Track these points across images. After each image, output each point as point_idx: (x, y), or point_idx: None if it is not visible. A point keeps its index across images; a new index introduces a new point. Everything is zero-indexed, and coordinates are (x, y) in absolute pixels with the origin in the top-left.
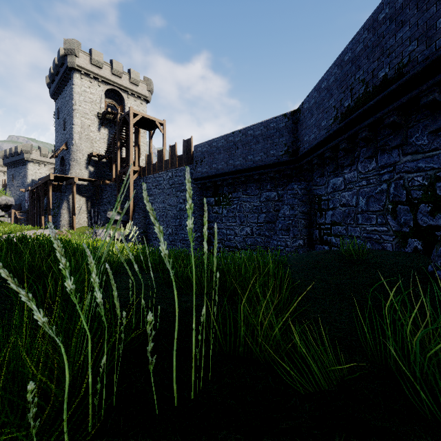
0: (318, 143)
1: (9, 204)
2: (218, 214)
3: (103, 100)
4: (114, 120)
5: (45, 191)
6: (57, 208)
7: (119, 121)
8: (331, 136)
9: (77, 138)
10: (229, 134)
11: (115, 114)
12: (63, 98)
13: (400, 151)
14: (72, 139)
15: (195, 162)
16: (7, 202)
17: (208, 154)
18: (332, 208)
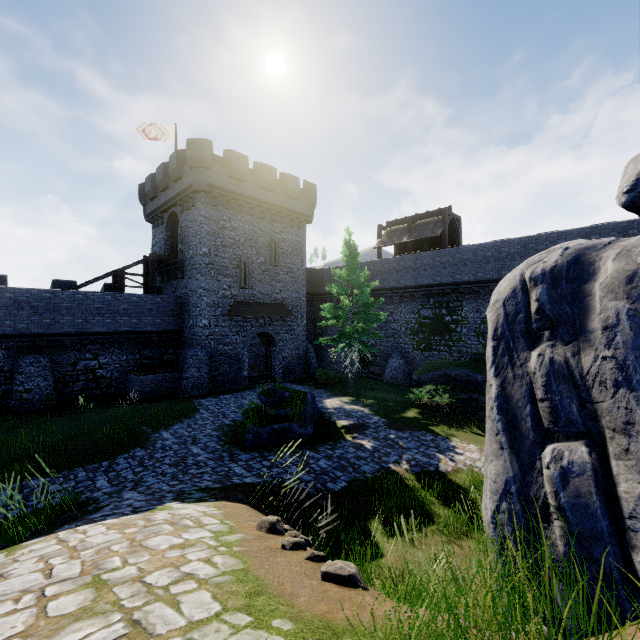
0: None
1: None
2: None
3: None
4: None
5: None
6: None
7: None
8: None
9: None
10: None
11: None
12: None
13: None
14: None
15: None
16: None
17: None
18: None
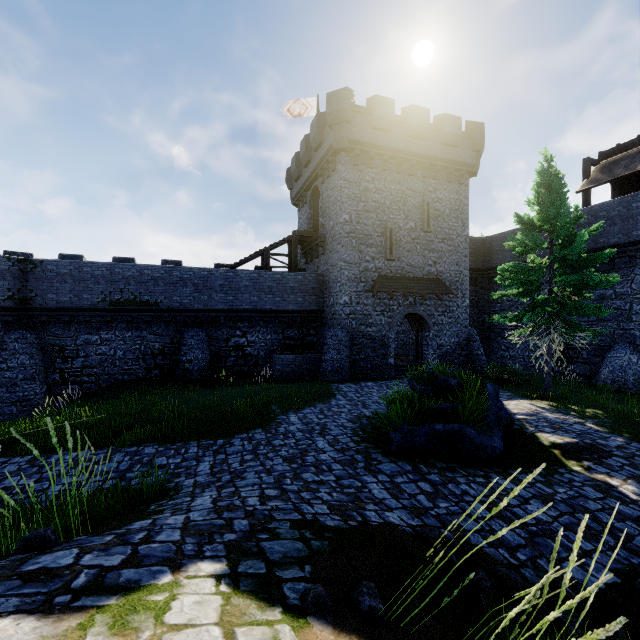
0: (78, 308)
1: None
2: None
3: None
4: None
5: None
6: None
7: None
8: (97, 309)
9: None
10: None
11: None
12: None
13: (148, 332)
14: None
15: None
16: None
17: None
18: (84, 356)
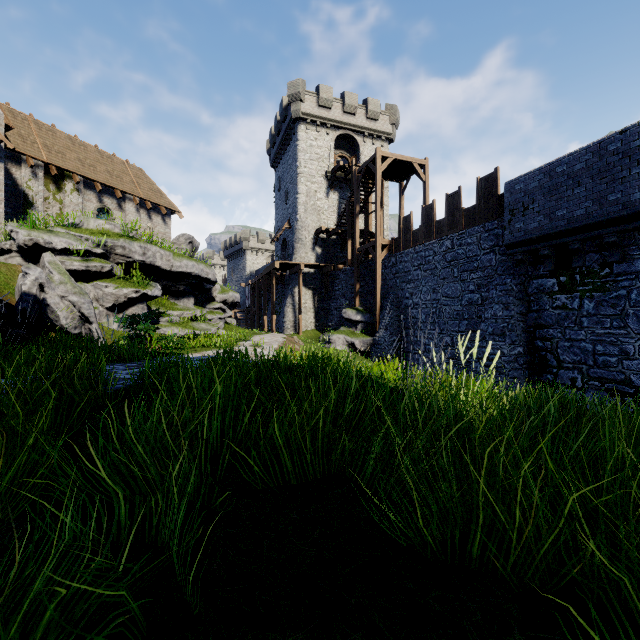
0: None
1: (235, 301)
2: (569, 311)
3: (332, 152)
4: (345, 178)
5: (268, 285)
6: (279, 305)
7: (358, 175)
8: None
9: (302, 210)
10: (607, 138)
11: (348, 168)
12: (284, 163)
13: None
14: (295, 213)
15: (508, 213)
16: (233, 300)
17: (543, 192)
18: None
